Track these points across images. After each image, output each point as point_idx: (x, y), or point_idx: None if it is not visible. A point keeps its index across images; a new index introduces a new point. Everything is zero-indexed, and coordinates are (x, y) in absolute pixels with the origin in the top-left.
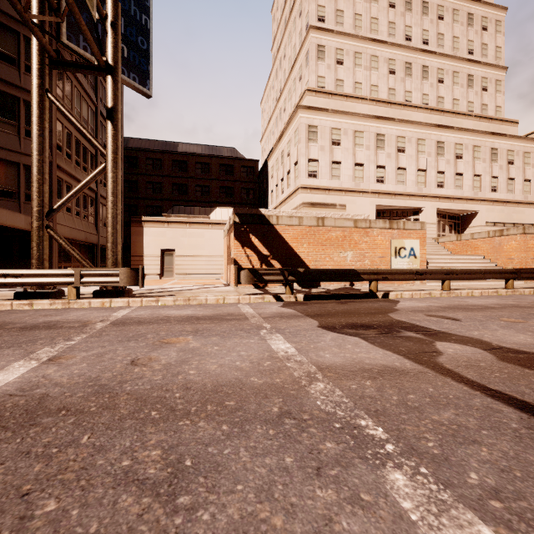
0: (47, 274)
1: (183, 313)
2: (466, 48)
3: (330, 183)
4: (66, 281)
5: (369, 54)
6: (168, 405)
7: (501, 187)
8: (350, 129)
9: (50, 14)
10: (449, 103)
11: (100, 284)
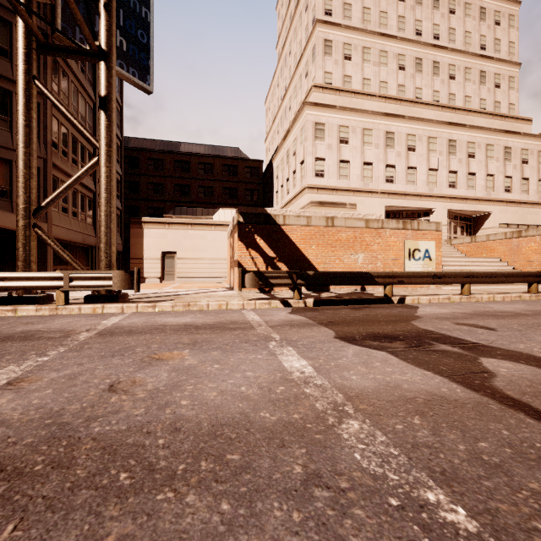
0: (32, 278)
1: (181, 320)
2: (479, 44)
3: (338, 183)
4: (53, 285)
5: (378, 49)
6: (145, 461)
7: (515, 187)
8: (358, 127)
9: (44, 4)
10: (460, 101)
11: (91, 289)
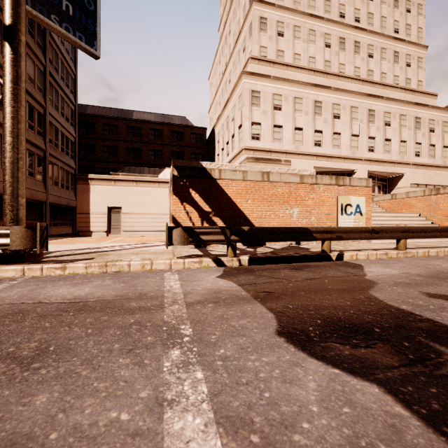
0: None
1: (73, 293)
2: (393, 27)
3: (272, 146)
4: None
5: (307, 28)
6: None
7: (424, 152)
8: (290, 96)
9: None
10: (378, 76)
11: None
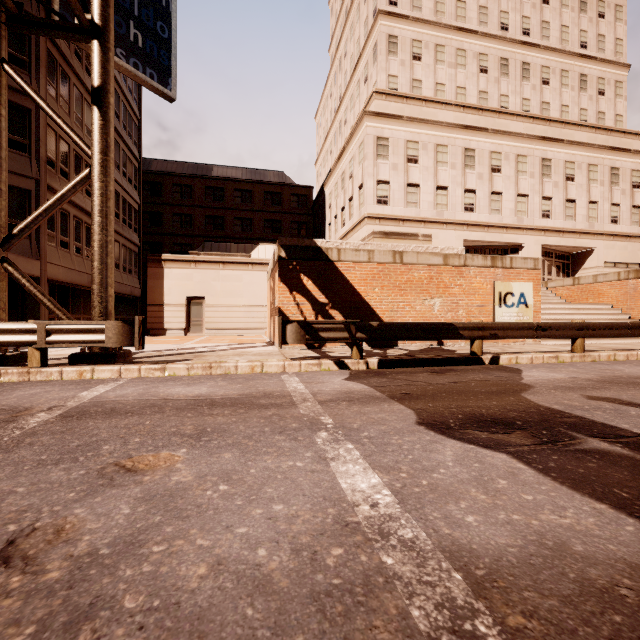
0: None
1: (192, 392)
2: (578, 41)
3: (405, 212)
4: (24, 340)
5: (454, 47)
6: None
7: (624, 217)
8: (430, 142)
9: None
10: (556, 111)
11: (76, 345)
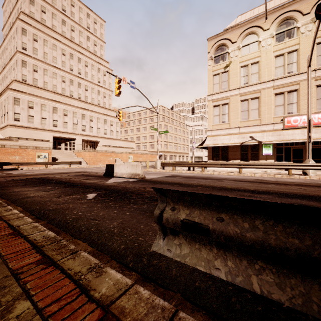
0: None
1: None
2: (97, 80)
3: (28, 125)
4: None
5: (52, 71)
6: None
7: (108, 133)
8: (39, 103)
9: None
10: (90, 99)
11: None
